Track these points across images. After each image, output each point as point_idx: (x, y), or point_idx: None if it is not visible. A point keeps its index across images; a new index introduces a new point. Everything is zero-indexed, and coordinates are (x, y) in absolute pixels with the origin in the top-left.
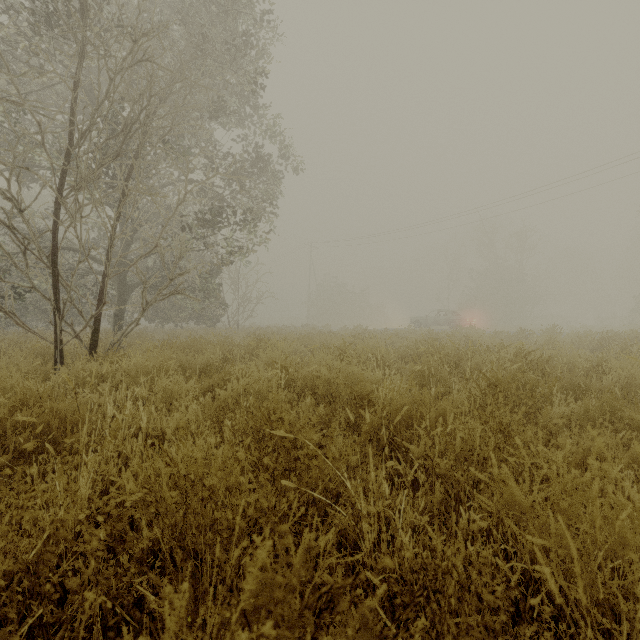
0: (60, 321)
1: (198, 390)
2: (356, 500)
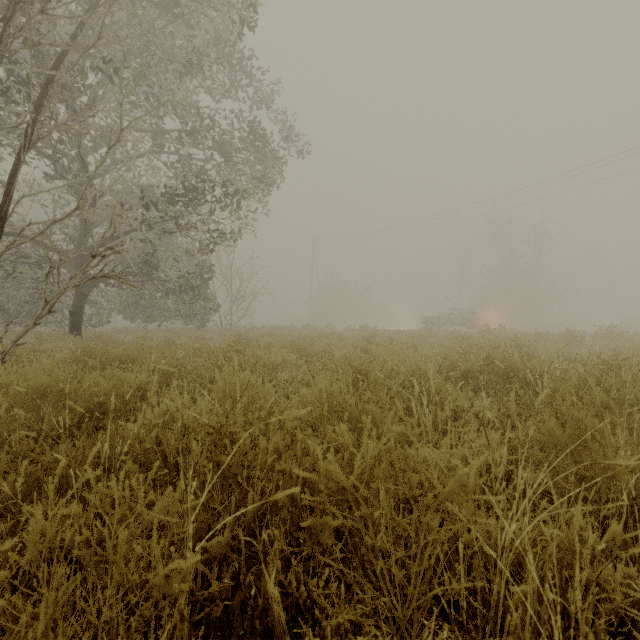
0: None
1: None
2: None
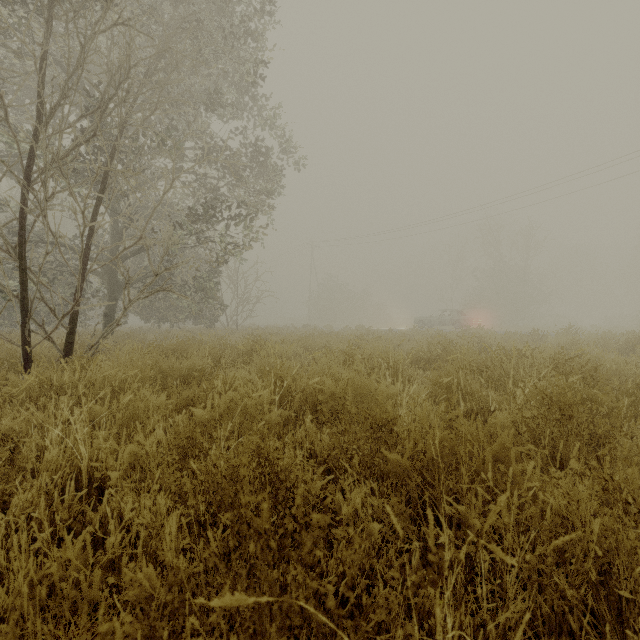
0: (27, 321)
1: (170, 407)
2: None
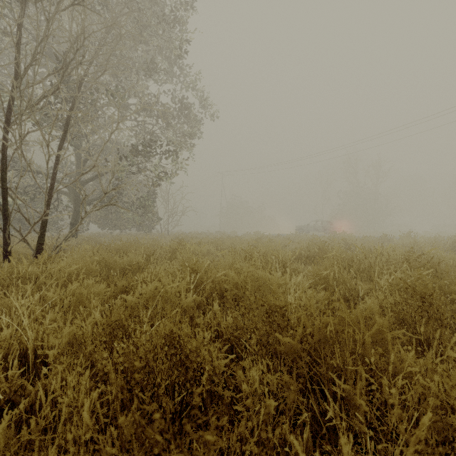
0: (7, 227)
1: (108, 294)
2: None
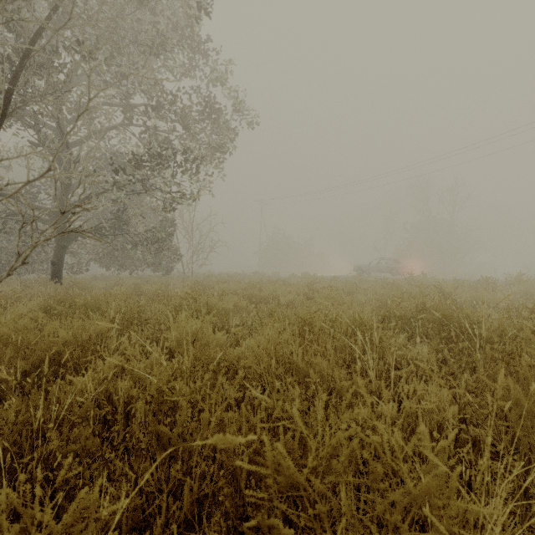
0: None
1: None
2: None
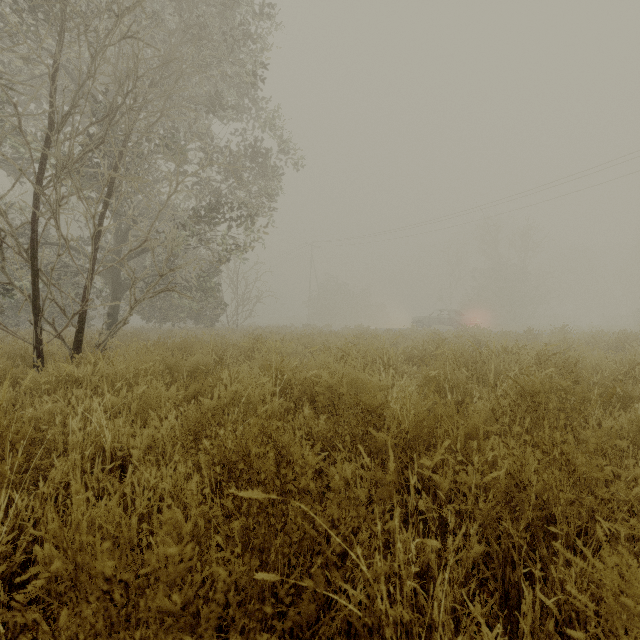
0: (39, 320)
1: (180, 398)
2: (375, 588)
